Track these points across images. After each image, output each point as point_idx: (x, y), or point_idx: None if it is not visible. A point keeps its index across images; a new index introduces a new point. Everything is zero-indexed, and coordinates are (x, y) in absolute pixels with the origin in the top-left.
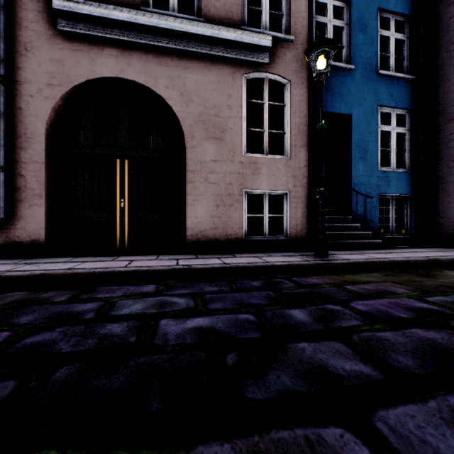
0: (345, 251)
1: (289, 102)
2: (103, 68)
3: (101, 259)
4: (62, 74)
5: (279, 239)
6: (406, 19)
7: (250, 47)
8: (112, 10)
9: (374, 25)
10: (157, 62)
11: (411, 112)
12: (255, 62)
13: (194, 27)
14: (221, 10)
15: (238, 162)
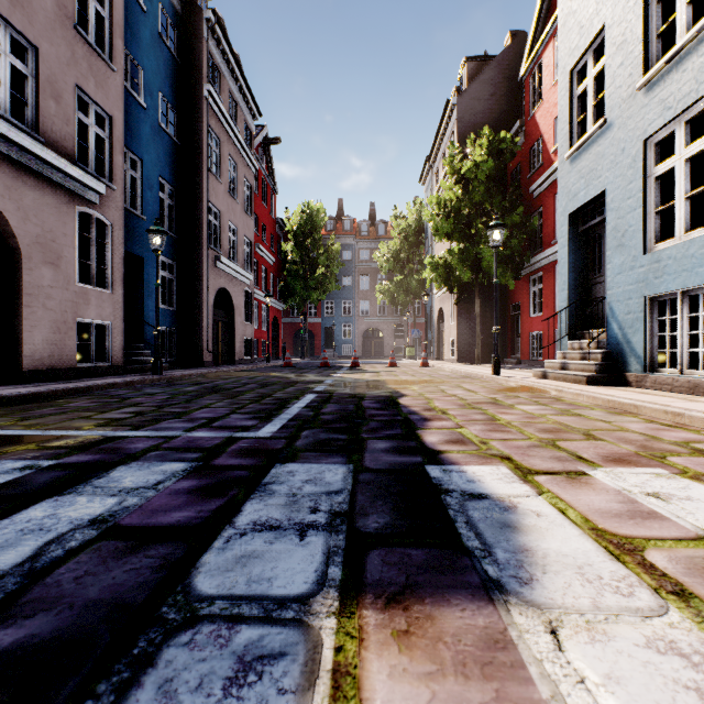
0: None
1: (111, 242)
2: None
3: None
4: None
5: (104, 365)
6: (175, 190)
7: (86, 186)
8: None
9: (158, 188)
10: None
11: (177, 264)
12: (87, 199)
13: (44, 152)
14: (58, 135)
15: (73, 291)
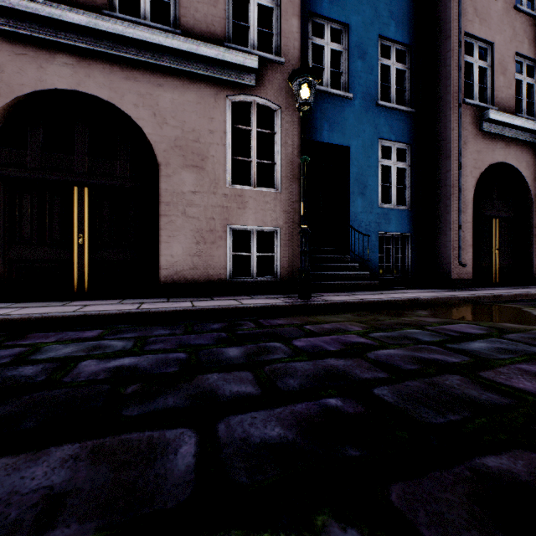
0: (337, 293)
1: (280, 130)
2: (56, 78)
3: (48, 304)
4: (0, 81)
5: (269, 280)
6: (407, 49)
7: (234, 67)
8: (66, 11)
9: (374, 53)
10: (124, 75)
11: (411, 147)
12: (240, 84)
13: (167, 39)
14: (202, 22)
15: (222, 195)
